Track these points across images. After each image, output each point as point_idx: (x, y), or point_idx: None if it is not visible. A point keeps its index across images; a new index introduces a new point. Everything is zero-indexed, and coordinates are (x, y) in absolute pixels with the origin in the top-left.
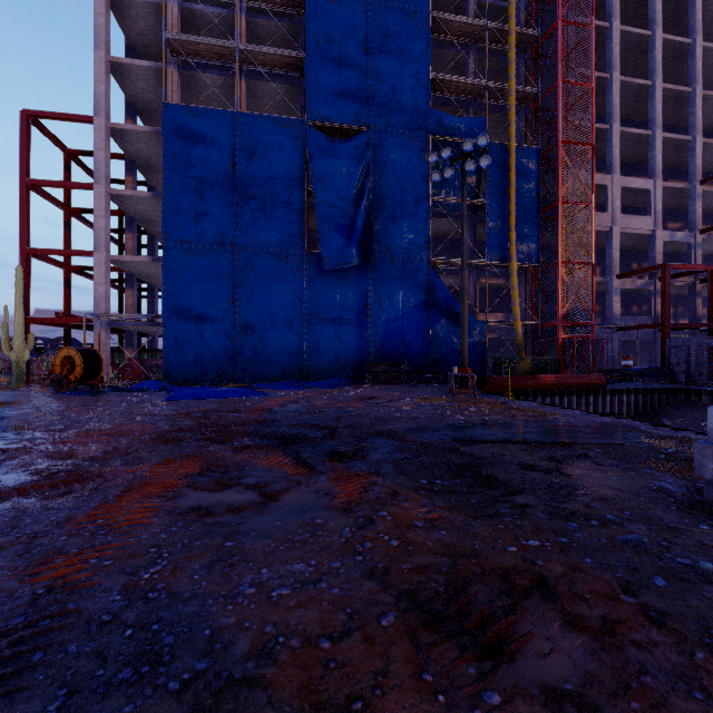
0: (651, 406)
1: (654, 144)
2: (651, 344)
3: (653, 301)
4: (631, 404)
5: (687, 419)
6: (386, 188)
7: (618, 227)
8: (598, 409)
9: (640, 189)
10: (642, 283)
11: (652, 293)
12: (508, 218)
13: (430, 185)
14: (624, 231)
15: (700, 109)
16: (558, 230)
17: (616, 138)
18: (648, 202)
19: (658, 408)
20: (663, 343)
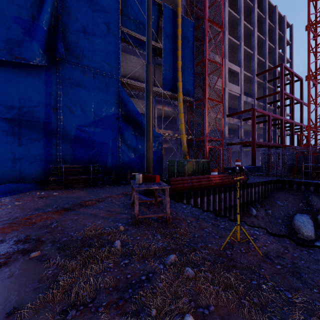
0: (267, 192)
1: (241, 49)
2: (239, 153)
3: (240, 131)
4: (259, 193)
5: (290, 201)
6: (77, 2)
7: (227, 89)
8: (245, 199)
9: (235, 72)
10: (236, 121)
11: (240, 127)
12: (177, 62)
13: (120, 17)
14: (229, 91)
15: (256, 39)
16: (206, 76)
17: (226, 39)
18: (238, 79)
19: (271, 193)
20: (252, 152)
